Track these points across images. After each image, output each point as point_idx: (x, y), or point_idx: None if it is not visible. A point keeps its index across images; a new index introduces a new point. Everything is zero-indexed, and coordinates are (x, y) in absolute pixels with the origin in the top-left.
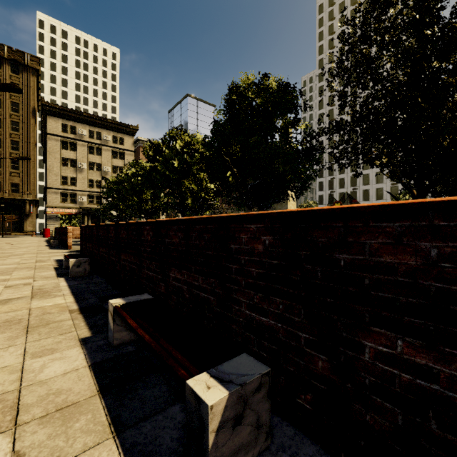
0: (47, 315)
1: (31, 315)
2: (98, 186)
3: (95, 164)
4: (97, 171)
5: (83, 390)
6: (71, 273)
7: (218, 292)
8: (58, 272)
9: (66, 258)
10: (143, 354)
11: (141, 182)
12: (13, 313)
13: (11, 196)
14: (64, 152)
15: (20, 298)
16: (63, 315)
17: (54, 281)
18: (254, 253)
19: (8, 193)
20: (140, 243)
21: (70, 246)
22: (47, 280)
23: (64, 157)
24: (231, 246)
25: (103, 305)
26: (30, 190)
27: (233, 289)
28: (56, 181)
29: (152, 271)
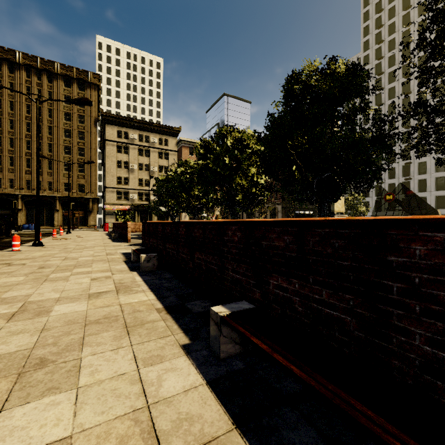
0: (138, 314)
1: (123, 312)
2: (146, 185)
3: (144, 165)
4: (145, 171)
5: (216, 419)
6: (142, 267)
7: (360, 313)
8: (129, 266)
9: (133, 252)
10: (258, 374)
11: (190, 179)
12: (108, 309)
13: (78, 195)
14: (119, 155)
15: (107, 292)
16: (152, 314)
17: (129, 275)
18: (444, 272)
19: (76, 193)
20: (222, 243)
21: (129, 240)
22: (123, 274)
23: (119, 160)
24: (390, 258)
25: (186, 306)
26: (92, 189)
27: (393, 313)
28: (113, 181)
29: (240, 274)
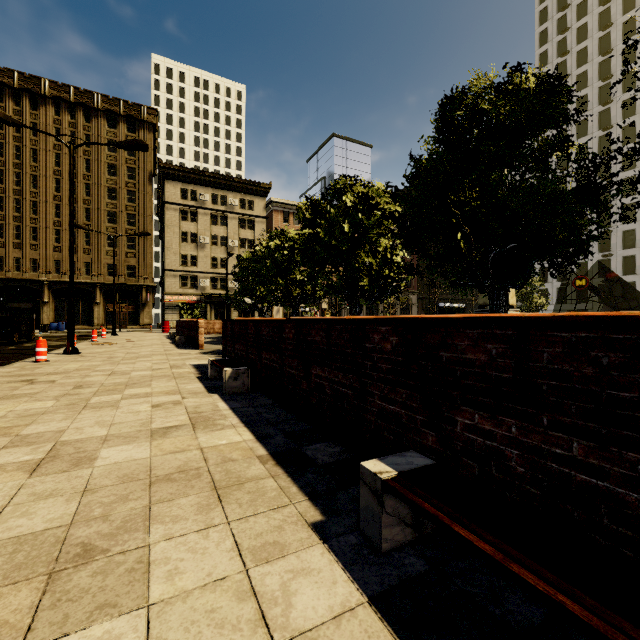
0: (231, 465)
1: (207, 461)
2: (222, 266)
3: (219, 237)
4: (221, 247)
5: None
6: (227, 388)
7: None
8: (205, 385)
9: (211, 364)
10: (456, 585)
11: (288, 257)
12: (183, 456)
13: (127, 282)
14: (184, 224)
15: (179, 428)
16: (253, 466)
17: (209, 400)
18: None
19: (124, 278)
20: (361, 354)
21: (201, 345)
22: (199, 398)
23: (184, 230)
24: None
25: (303, 452)
26: (147, 273)
27: None
28: (175, 261)
29: (397, 405)
